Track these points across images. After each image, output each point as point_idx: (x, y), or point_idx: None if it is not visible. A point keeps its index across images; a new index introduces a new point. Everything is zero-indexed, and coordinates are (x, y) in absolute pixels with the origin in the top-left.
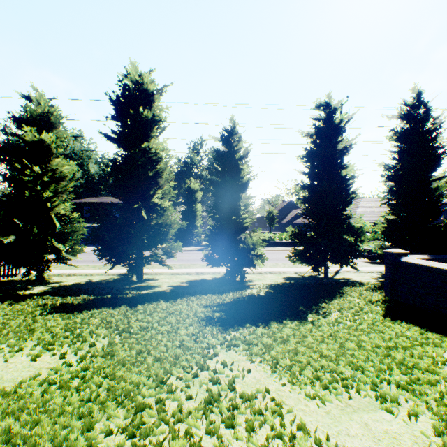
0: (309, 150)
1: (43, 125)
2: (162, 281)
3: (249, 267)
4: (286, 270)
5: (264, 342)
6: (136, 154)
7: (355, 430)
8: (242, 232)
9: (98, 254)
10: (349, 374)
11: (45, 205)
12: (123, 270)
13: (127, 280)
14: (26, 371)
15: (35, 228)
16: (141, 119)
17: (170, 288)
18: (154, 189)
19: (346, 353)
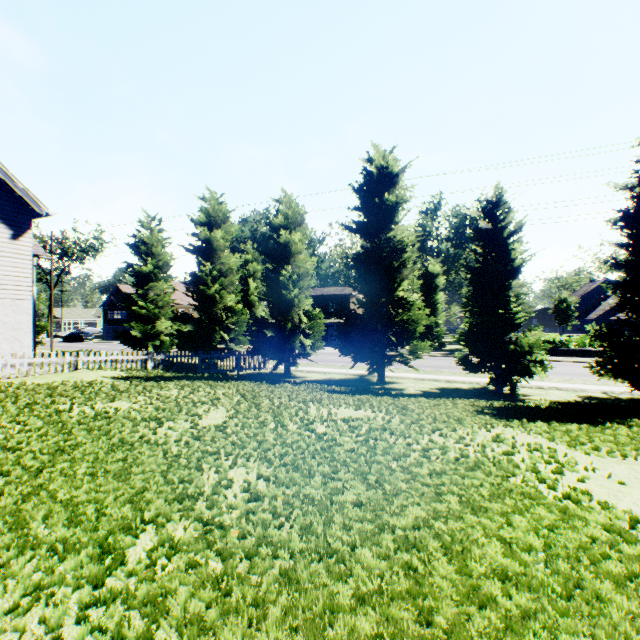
0: (625, 211)
1: (291, 225)
2: (406, 385)
3: (523, 378)
4: (585, 388)
5: (542, 429)
6: (381, 245)
7: (618, 467)
8: (511, 330)
9: (343, 350)
10: (633, 454)
11: (293, 302)
12: (358, 371)
13: (367, 381)
14: (356, 414)
15: (290, 323)
16: (384, 205)
17: (419, 392)
18: (398, 281)
19: (637, 444)
